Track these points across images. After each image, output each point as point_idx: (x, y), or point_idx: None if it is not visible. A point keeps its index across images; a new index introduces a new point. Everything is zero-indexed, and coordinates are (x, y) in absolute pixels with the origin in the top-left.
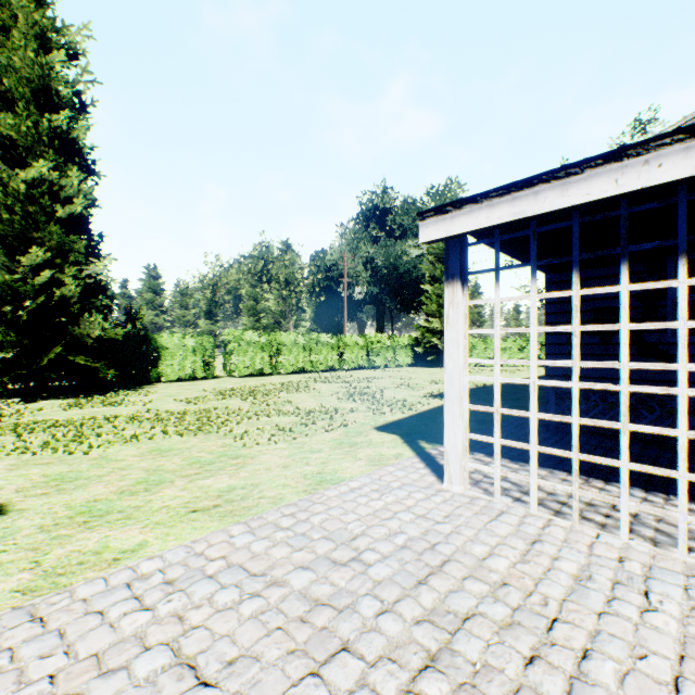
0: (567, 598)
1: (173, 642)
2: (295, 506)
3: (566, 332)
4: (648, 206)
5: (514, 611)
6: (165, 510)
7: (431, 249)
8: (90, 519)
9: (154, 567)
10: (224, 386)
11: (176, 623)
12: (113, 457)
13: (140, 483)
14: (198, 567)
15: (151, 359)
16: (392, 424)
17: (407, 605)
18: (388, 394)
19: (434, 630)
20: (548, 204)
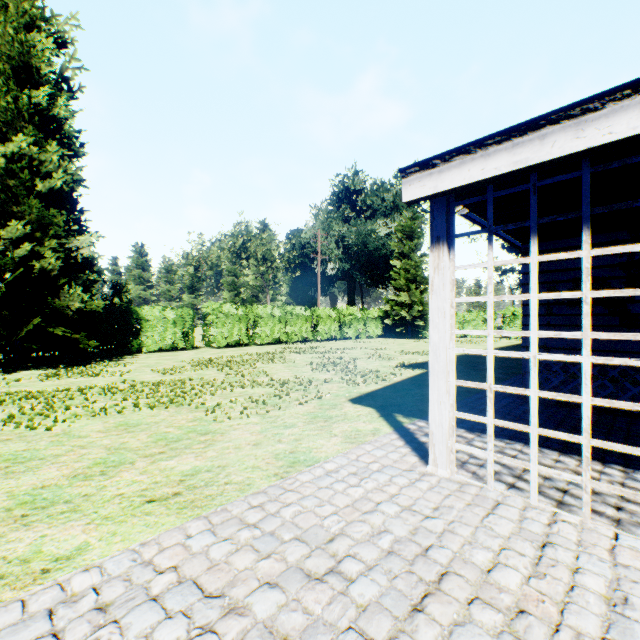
0: (607, 637)
1: None
2: (265, 495)
3: (544, 303)
4: None
5: None
6: (118, 500)
7: (400, 226)
8: (30, 512)
9: (88, 583)
10: (202, 356)
11: None
12: (76, 433)
13: (97, 465)
14: (141, 583)
15: (132, 331)
16: (367, 395)
17: None
18: (360, 365)
19: None
20: (559, 149)
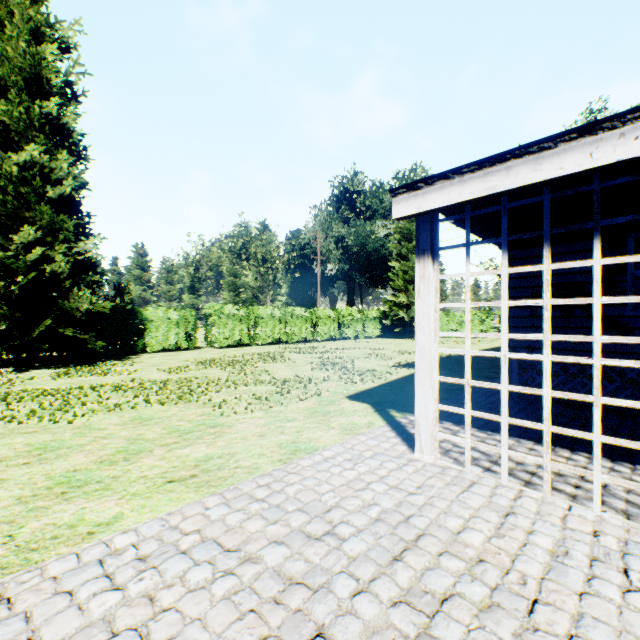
0: (546, 577)
1: (142, 627)
2: (270, 476)
3: (528, 306)
4: (622, 180)
5: (492, 592)
6: (142, 481)
7: (398, 228)
8: (68, 490)
9: (128, 542)
10: (205, 356)
11: (146, 605)
12: (96, 426)
13: (120, 453)
14: (171, 542)
15: (137, 331)
16: (363, 393)
17: (383, 584)
18: (358, 364)
19: (412, 613)
20: (521, 179)
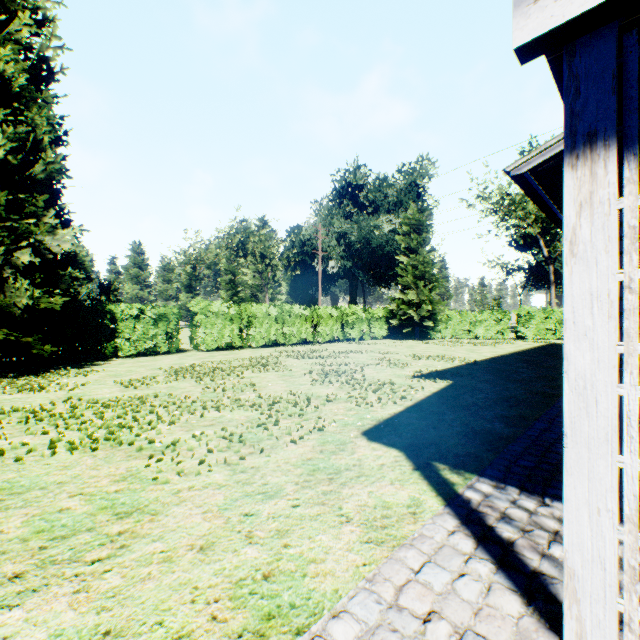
0: None
1: None
2: None
3: None
4: None
5: None
6: None
7: (407, 219)
8: None
9: None
10: (185, 361)
11: None
12: None
13: None
14: None
15: (106, 333)
16: (386, 424)
17: None
18: (369, 374)
19: None
20: None
